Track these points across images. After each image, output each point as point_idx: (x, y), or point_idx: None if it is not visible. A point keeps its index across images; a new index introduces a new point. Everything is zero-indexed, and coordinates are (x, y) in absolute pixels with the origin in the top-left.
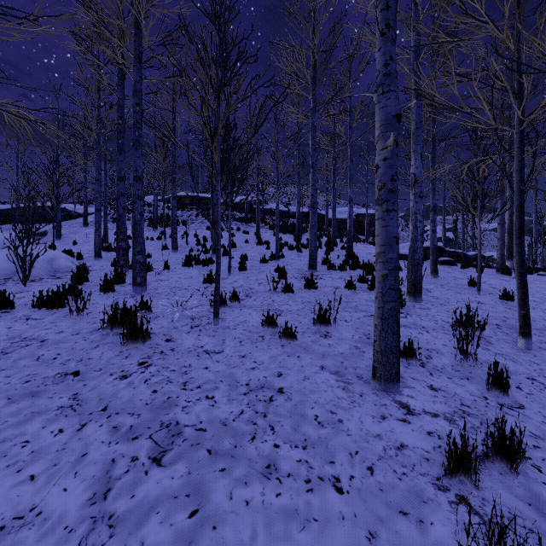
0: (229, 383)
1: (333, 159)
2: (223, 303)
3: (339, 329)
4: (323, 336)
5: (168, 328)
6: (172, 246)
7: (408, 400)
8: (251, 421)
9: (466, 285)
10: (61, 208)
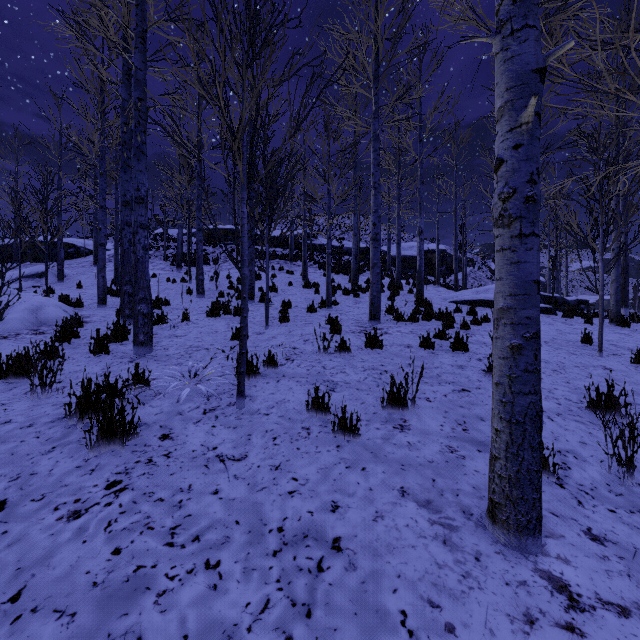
0: (249, 527)
1: (397, 182)
2: (253, 371)
3: (421, 415)
4: (398, 428)
5: (169, 415)
6: (197, 289)
7: (562, 570)
8: (282, 629)
9: (578, 342)
10: (68, 244)
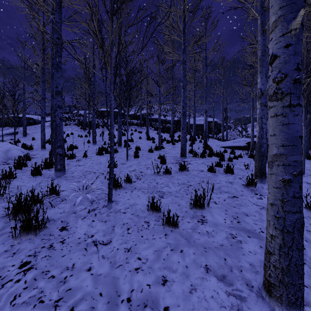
0: (108, 298)
1: (194, 87)
2: (118, 186)
3: (212, 212)
4: (200, 221)
5: (68, 213)
6: (93, 141)
7: None
8: None
9: None
10: (30, 118)
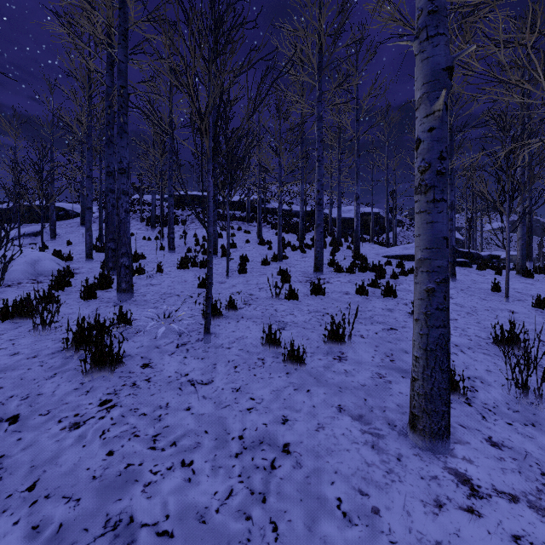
0: (215, 435)
1: (338, 155)
2: (217, 313)
3: (356, 348)
4: (337, 359)
5: (148, 348)
6: (169, 246)
7: (466, 467)
8: (243, 511)
9: (489, 290)
10: (59, 207)
